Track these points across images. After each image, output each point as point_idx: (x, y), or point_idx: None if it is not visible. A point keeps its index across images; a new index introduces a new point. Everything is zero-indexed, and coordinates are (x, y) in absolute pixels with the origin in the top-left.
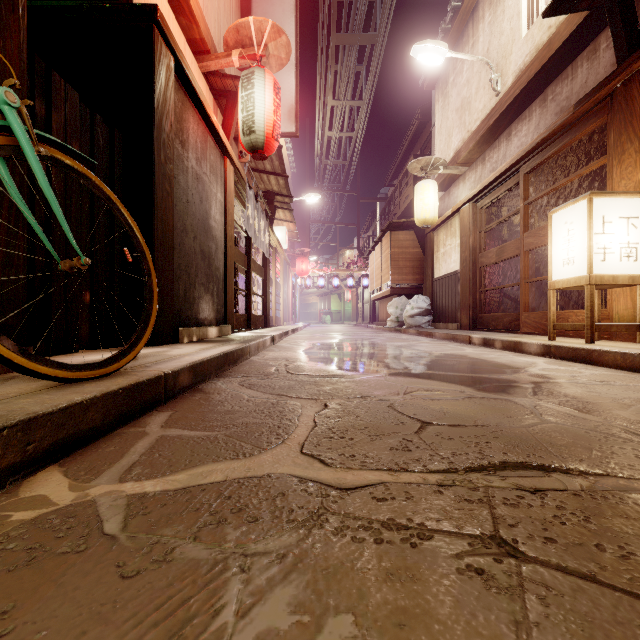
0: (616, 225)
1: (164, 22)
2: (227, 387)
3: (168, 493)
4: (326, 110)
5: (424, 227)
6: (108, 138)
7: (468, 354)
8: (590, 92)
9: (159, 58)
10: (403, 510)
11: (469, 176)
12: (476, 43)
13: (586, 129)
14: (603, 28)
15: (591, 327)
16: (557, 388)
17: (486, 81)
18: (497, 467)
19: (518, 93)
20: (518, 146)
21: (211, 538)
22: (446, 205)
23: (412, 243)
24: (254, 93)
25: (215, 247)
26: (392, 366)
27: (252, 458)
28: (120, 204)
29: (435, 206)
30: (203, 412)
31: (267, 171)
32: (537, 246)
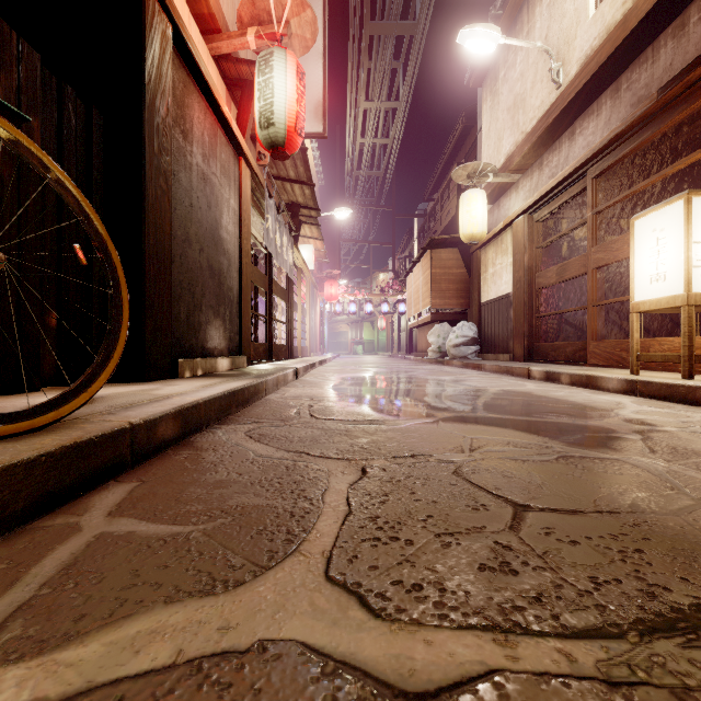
0: None
1: None
2: (228, 439)
3: None
4: (358, 114)
5: (471, 243)
6: (84, 118)
7: (532, 391)
8: (680, 73)
9: (151, 21)
10: None
11: (523, 184)
12: (532, 30)
13: (673, 119)
14: None
15: (690, 358)
16: (676, 441)
17: (544, 73)
18: (693, 620)
19: (584, 83)
20: (584, 146)
21: None
22: (495, 219)
23: (456, 263)
24: (273, 78)
25: (227, 263)
26: (444, 407)
27: (238, 593)
28: (70, 183)
29: (484, 219)
30: (182, 484)
31: (291, 179)
32: (609, 262)
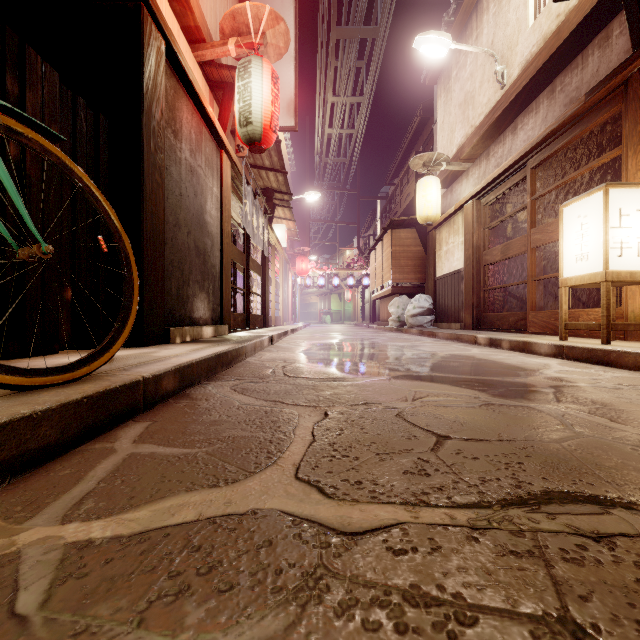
0: (634, 218)
1: (154, 1)
2: (217, 392)
3: (119, 541)
4: (326, 107)
5: (426, 224)
6: (93, 124)
7: (475, 355)
8: (603, 80)
9: (148, 40)
10: (430, 570)
11: (473, 172)
12: (480, 35)
13: (598, 119)
14: (615, 14)
15: (607, 326)
16: (581, 393)
17: (490, 74)
18: (540, 499)
19: (525, 85)
20: (524, 140)
21: (163, 622)
22: (449, 202)
23: (414, 241)
24: (251, 82)
25: (211, 243)
26: (397, 368)
27: (235, 486)
28: (94, 187)
29: (438, 203)
30: (185, 423)
31: (266, 167)
32: (545, 243)
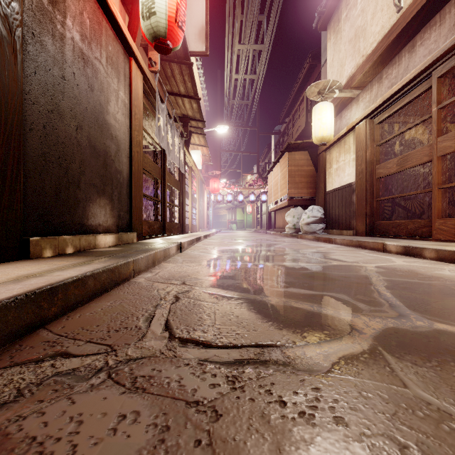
0: None
1: None
2: None
3: None
4: (233, 57)
5: (321, 144)
6: None
7: (412, 268)
8: None
9: None
10: None
11: (363, 97)
12: None
13: None
14: None
15: None
16: None
17: (384, 3)
18: None
19: None
20: (425, 54)
21: None
22: (338, 127)
23: (306, 162)
24: None
25: (115, 148)
26: (349, 302)
27: None
28: None
29: (332, 125)
30: None
31: (181, 94)
32: None
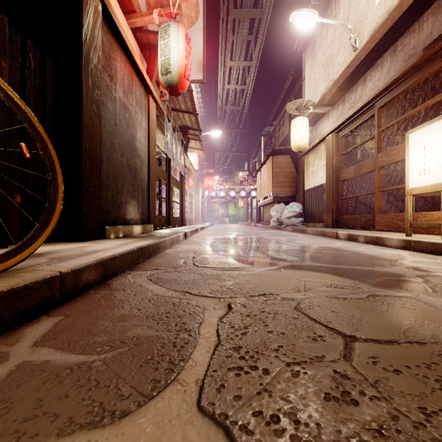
0: None
1: None
2: (135, 282)
3: None
4: (226, 69)
5: (298, 152)
6: (40, 63)
7: (340, 247)
8: (438, 37)
9: None
10: None
11: (332, 114)
12: (338, 14)
13: (433, 68)
14: None
15: None
16: None
17: (346, 41)
18: None
19: (373, 47)
20: (372, 88)
21: None
22: (314, 136)
23: (288, 164)
24: (170, 41)
25: (140, 163)
26: (283, 258)
27: (121, 425)
28: (18, 98)
29: (307, 136)
30: (96, 317)
31: (182, 110)
32: (389, 163)
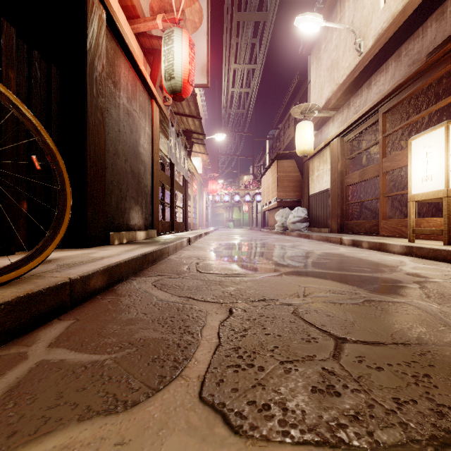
0: None
1: None
2: (140, 288)
3: None
4: (230, 72)
5: (303, 156)
6: (46, 72)
7: (343, 253)
8: (441, 44)
9: (91, 8)
10: None
11: (337, 118)
12: (343, 17)
13: (436, 74)
14: None
15: (448, 232)
16: (443, 289)
17: (351, 45)
18: None
19: (377, 51)
20: (377, 93)
21: None
22: (319, 140)
23: (293, 169)
24: (173, 47)
25: (144, 169)
26: (285, 264)
27: (133, 412)
28: (29, 113)
29: (311, 140)
30: (104, 321)
31: (186, 114)
32: (393, 168)
